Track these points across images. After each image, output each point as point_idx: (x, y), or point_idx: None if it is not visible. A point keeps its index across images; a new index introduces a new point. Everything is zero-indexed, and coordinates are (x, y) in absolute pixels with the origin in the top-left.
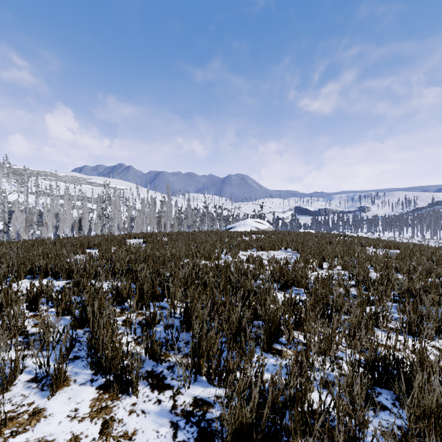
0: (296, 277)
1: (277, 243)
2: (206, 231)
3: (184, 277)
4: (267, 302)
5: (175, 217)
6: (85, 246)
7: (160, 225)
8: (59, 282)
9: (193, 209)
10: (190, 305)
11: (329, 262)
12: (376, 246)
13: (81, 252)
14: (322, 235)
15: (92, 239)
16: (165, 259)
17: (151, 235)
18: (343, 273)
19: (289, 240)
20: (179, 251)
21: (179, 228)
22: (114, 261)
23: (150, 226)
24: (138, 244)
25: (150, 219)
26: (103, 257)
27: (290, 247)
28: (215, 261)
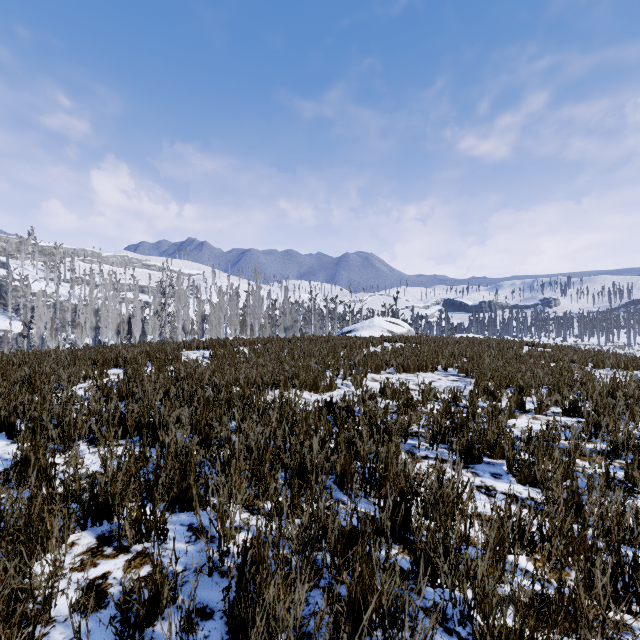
0: (487, 437)
1: (430, 359)
2: (312, 336)
3: (258, 444)
4: (478, 572)
5: (267, 314)
6: (112, 363)
7: (244, 326)
8: (14, 445)
9: (292, 303)
10: (257, 552)
11: (537, 400)
12: (600, 364)
13: (99, 375)
14: (498, 343)
15: (123, 352)
16: (230, 395)
17: (224, 343)
18: (578, 427)
19: (449, 353)
20: (262, 374)
21: (273, 331)
22: (130, 401)
23: (231, 327)
24: (193, 362)
25: (231, 317)
26: (121, 388)
27: (451, 365)
28: (326, 392)
